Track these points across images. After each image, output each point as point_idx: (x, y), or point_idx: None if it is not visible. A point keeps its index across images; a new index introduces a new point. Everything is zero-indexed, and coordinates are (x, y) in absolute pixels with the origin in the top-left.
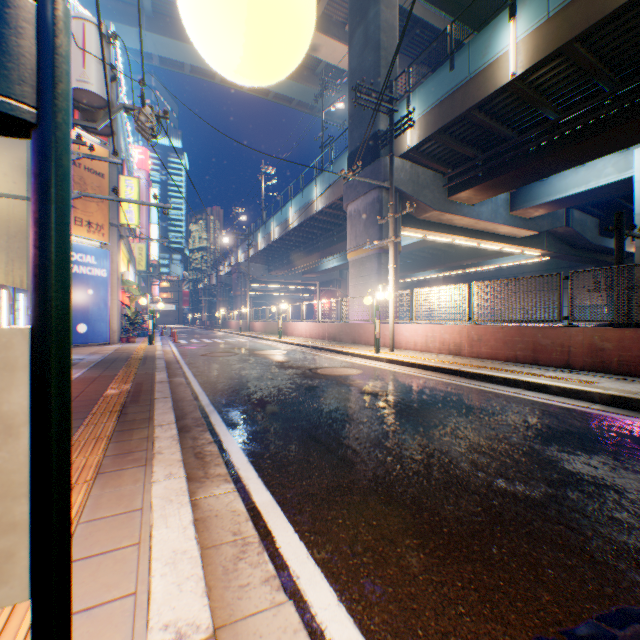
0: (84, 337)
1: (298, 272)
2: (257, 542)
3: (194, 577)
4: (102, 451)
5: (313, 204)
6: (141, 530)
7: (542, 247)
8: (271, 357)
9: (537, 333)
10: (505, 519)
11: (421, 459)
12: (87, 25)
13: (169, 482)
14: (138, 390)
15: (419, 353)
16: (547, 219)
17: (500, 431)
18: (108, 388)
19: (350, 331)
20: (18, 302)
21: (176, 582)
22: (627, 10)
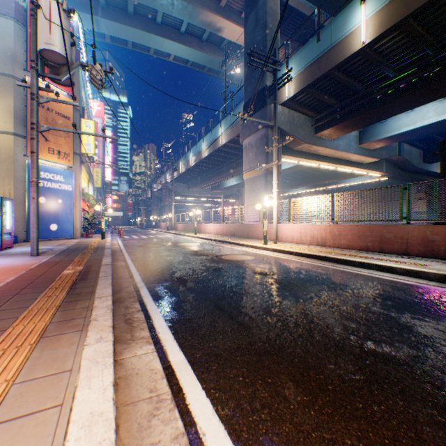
0: (55, 233)
1: (208, 189)
2: (169, 399)
3: (105, 442)
4: (49, 318)
5: (219, 140)
6: (66, 391)
7: (381, 170)
8: (188, 247)
9: (383, 229)
10: (379, 377)
11: (304, 324)
12: (52, 2)
13: (98, 345)
14: (88, 270)
15: (295, 244)
16: (385, 150)
17: (362, 302)
18: (65, 269)
19: (245, 229)
20: (5, 207)
21: None
22: None
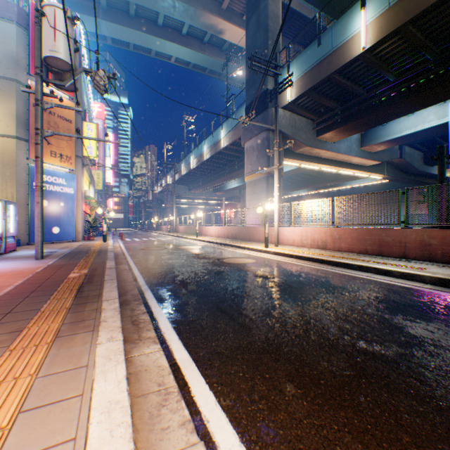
0: (57, 236)
1: (210, 191)
2: (176, 392)
3: (124, 424)
4: (61, 320)
5: (220, 142)
6: (85, 383)
7: (383, 173)
8: (190, 250)
9: (382, 233)
10: (368, 373)
11: (301, 325)
12: (57, 10)
13: (110, 344)
14: (93, 274)
15: (296, 248)
16: (386, 153)
17: (358, 304)
18: (71, 272)
19: (247, 232)
20: (9, 211)
21: (109, 429)
22: (446, 1)
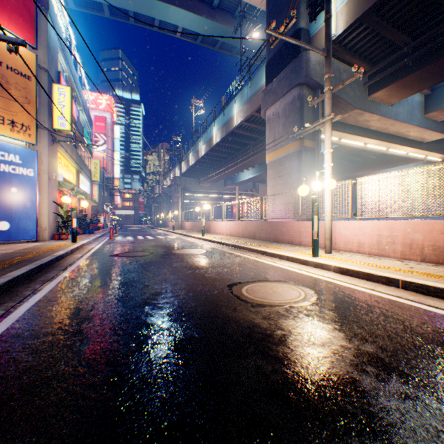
0: (6, 234)
1: (221, 184)
2: None
3: None
4: None
5: (233, 120)
6: None
7: None
8: (185, 259)
9: None
10: None
11: None
12: None
13: None
14: None
15: (369, 257)
16: None
17: None
18: None
19: (271, 229)
20: None
21: None
22: None
